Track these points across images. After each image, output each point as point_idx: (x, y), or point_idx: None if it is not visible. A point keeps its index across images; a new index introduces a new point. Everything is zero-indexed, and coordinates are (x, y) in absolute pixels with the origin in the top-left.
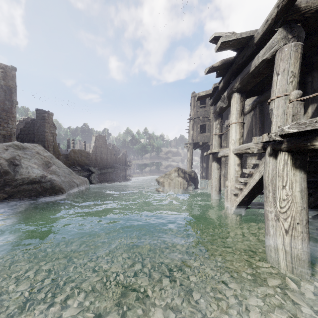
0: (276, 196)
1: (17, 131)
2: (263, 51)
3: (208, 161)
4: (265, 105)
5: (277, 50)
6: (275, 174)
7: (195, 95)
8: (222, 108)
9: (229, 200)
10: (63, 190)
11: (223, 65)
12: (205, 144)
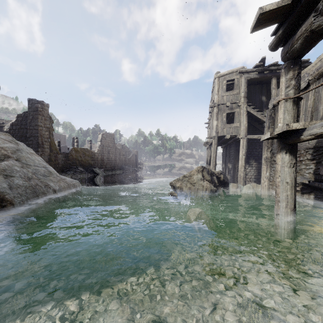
0: None
1: None
2: None
3: (236, 160)
4: None
5: None
6: None
7: (219, 75)
8: (316, 31)
9: None
10: (8, 201)
11: None
12: (232, 139)
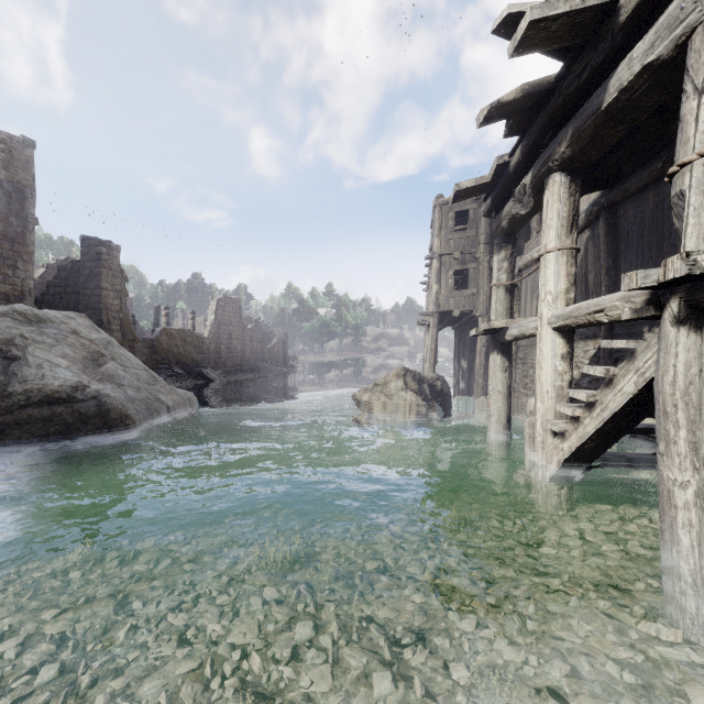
0: (700, 438)
1: (42, 289)
2: (646, 41)
3: (473, 355)
4: (623, 212)
5: (693, 27)
6: (697, 375)
7: (442, 201)
8: (516, 217)
9: (540, 447)
10: (131, 419)
11: (527, 99)
12: (466, 315)
